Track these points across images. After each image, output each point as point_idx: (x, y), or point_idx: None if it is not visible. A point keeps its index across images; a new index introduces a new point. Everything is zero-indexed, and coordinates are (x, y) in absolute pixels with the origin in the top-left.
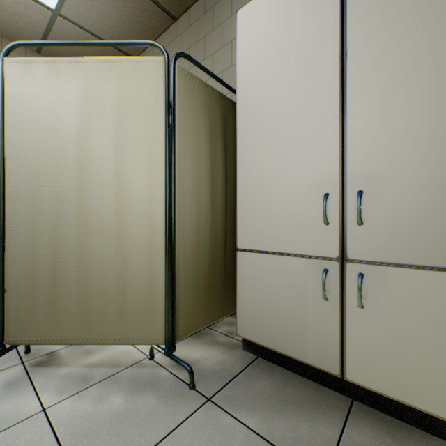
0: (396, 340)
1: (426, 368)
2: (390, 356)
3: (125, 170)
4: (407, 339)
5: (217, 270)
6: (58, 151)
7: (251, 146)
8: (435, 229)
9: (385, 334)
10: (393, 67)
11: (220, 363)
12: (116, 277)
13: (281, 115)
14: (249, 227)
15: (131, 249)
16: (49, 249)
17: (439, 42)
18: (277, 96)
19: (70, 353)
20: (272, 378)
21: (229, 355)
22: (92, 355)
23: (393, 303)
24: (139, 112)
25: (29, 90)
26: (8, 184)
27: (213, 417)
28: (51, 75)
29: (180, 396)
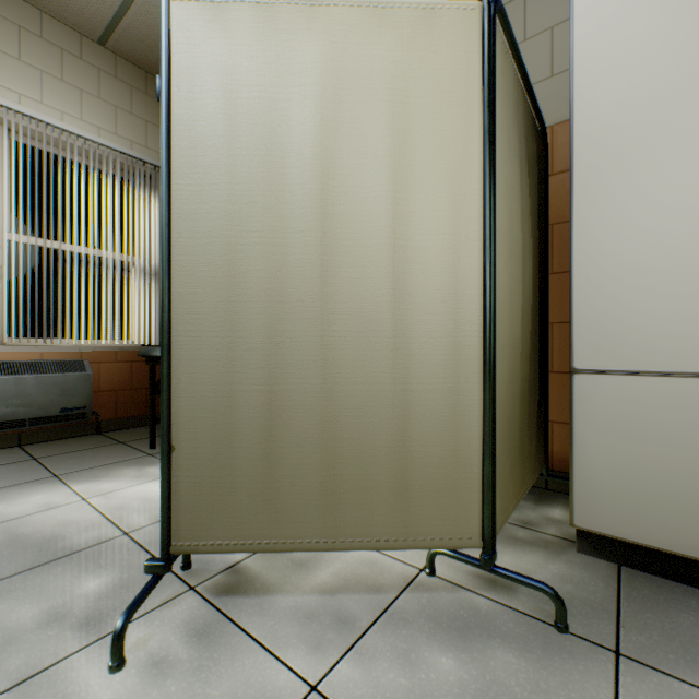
0: None
1: None
2: None
3: (407, 215)
4: None
5: (521, 409)
6: (277, 176)
7: (612, 181)
8: None
9: None
10: None
11: (564, 579)
12: (393, 420)
13: (694, 118)
14: (607, 329)
15: (418, 367)
16: (262, 366)
17: None
18: (683, 84)
19: (268, 567)
20: (688, 605)
21: (564, 562)
22: (314, 570)
23: None
24: (434, 105)
25: (221, 55)
26: (178, 239)
27: (665, 692)
28: (263, 28)
29: (557, 649)
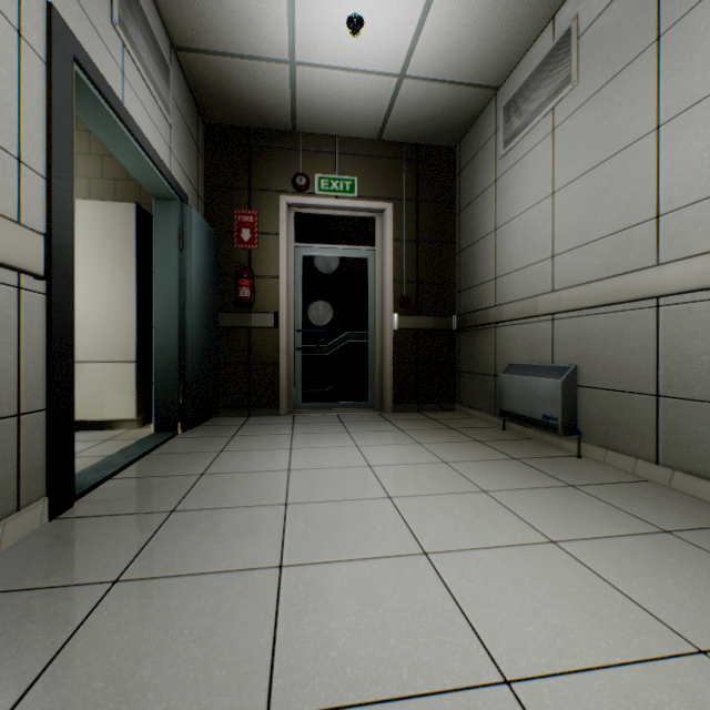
0: (89, 394)
1: (99, 402)
2: (86, 402)
3: None
4: (93, 393)
5: None
6: None
7: None
8: (102, 346)
9: (85, 393)
10: (88, 276)
11: None
12: None
13: None
14: None
15: None
16: None
17: (103, 273)
18: None
19: None
20: None
21: None
22: None
23: (88, 379)
24: None
25: None
26: None
27: None
28: None
29: None
